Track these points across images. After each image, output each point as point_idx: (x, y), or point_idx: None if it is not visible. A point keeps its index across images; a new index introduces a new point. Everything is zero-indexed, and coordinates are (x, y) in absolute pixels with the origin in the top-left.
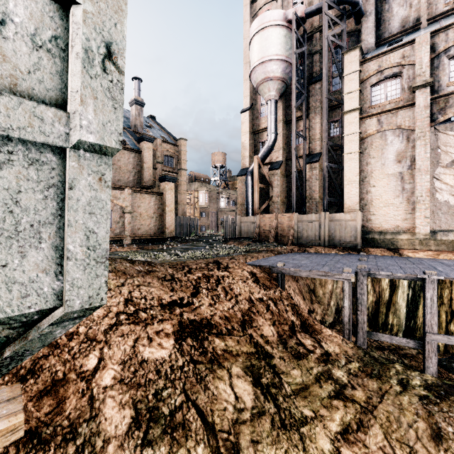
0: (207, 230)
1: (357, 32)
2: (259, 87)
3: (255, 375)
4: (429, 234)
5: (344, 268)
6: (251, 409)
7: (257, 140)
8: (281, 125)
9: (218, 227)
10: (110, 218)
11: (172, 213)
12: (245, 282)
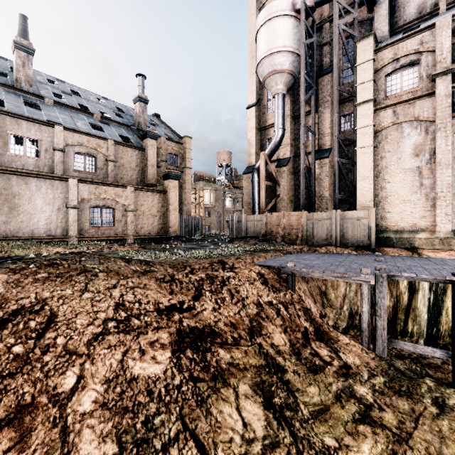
0: (212, 230)
1: (370, 20)
2: (266, 81)
3: (265, 394)
4: (451, 233)
5: (362, 269)
6: (262, 439)
7: (264, 136)
8: (289, 121)
9: (223, 227)
10: (112, 217)
11: (175, 211)
12: (252, 284)
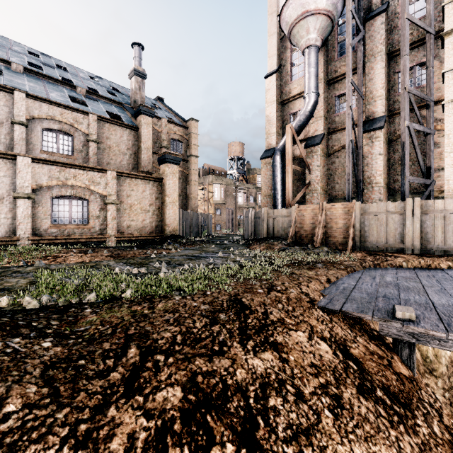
0: (223, 229)
1: None
2: (294, 30)
3: None
4: None
5: None
6: None
7: (287, 111)
8: (322, 86)
9: (235, 225)
10: (86, 211)
11: (174, 205)
12: (340, 408)
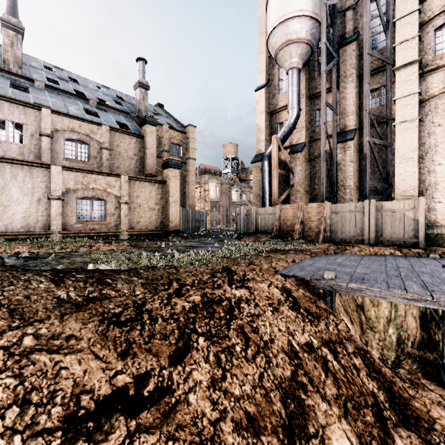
0: (218, 225)
1: None
2: (279, 54)
3: None
4: None
5: None
6: None
7: (275, 121)
8: (304, 101)
9: (229, 222)
10: (103, 210)
11: (176, 204)
12: (277, 311)
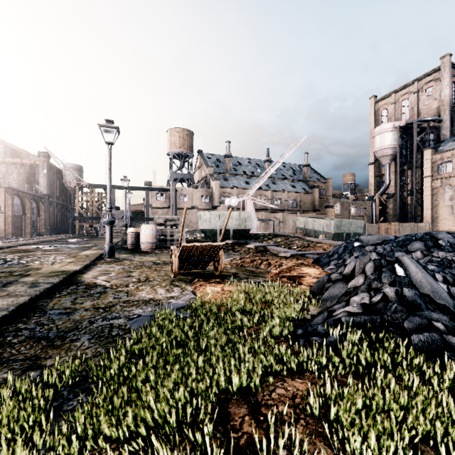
0: None
1: (439, 128)
2: (379, 159)
3: None
4: None
5: None
6: None
7: (379, 180)
8: (394, 174)
9: None
10: None
11: None
12: None
